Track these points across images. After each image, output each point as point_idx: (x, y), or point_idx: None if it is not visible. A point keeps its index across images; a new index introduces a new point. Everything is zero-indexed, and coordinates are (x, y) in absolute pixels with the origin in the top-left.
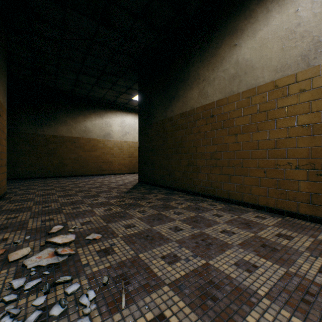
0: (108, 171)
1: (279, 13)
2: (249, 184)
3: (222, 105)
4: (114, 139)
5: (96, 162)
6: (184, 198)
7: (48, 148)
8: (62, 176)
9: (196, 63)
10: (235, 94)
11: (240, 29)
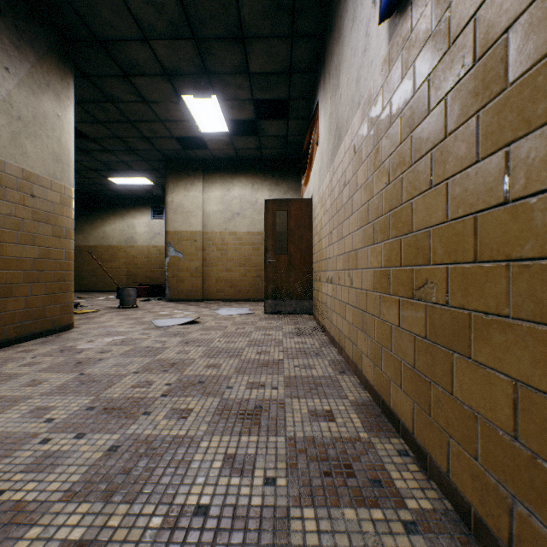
0: None
1: (119, 223)
2: (109, 283)
3: (97, 248)
4: None
5: None
6: (76, 292)
7: None
8: None
9: (82, 221)
10: (104, 245)
11: (106, 219)
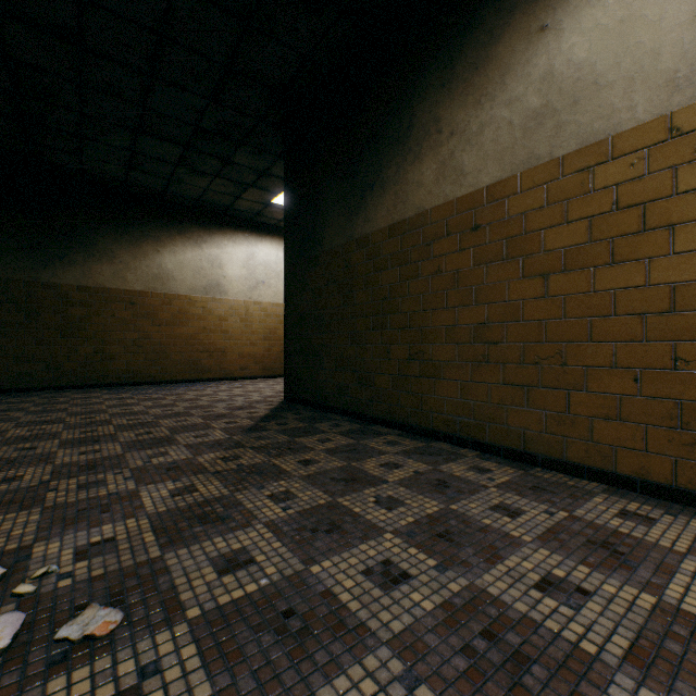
0: (216, 372)
1: None
2: (586, 414)
3: (503, 198)
4: (231, 296)
5: (187, 352)
6: (400, 447)
7: (67, 316)
8: (102, 385)
9: (431, 91)
10: (544, 165)
11: None
